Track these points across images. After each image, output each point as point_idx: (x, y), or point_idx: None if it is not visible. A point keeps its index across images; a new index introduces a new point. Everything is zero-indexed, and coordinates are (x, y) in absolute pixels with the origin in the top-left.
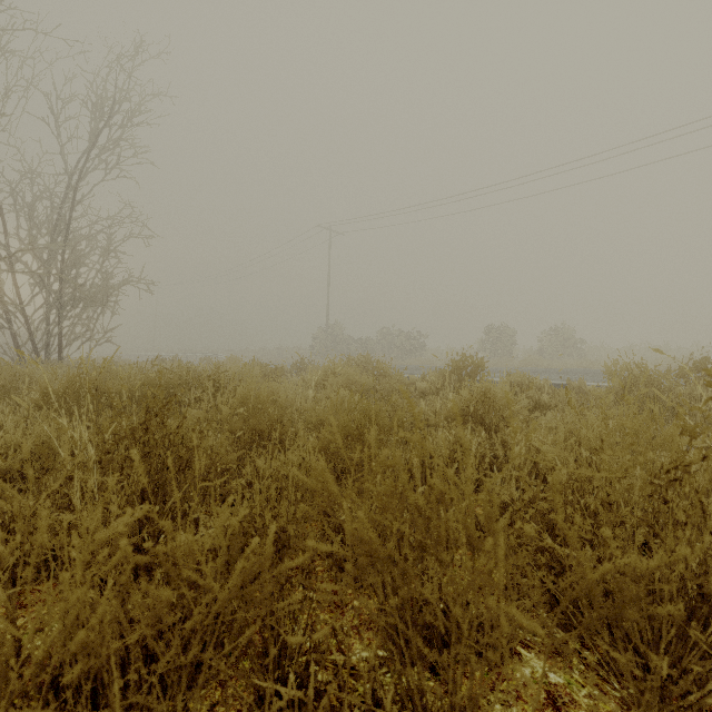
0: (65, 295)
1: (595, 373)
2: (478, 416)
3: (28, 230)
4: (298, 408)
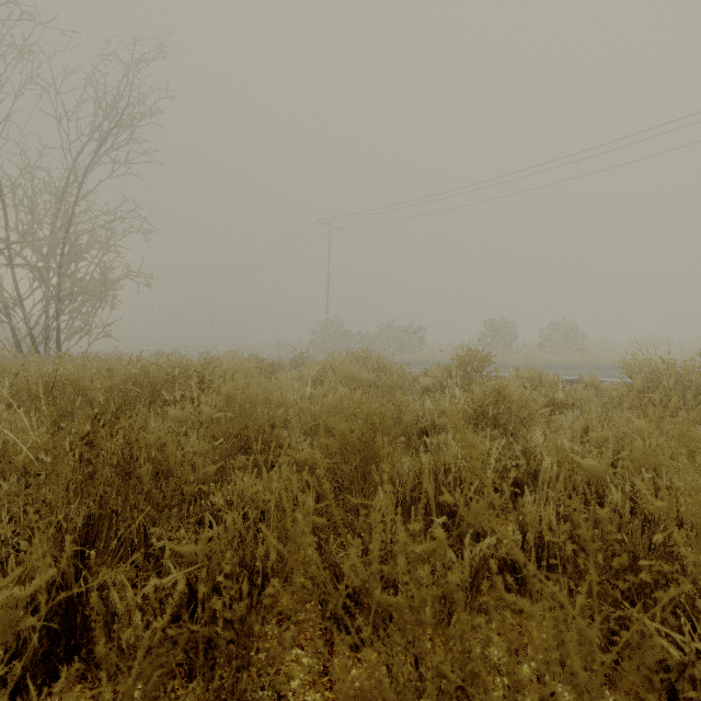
0: (64, 289)
1: (603, 368)
2: (491, 417)
3: (27, 225)
4: (293, 407)
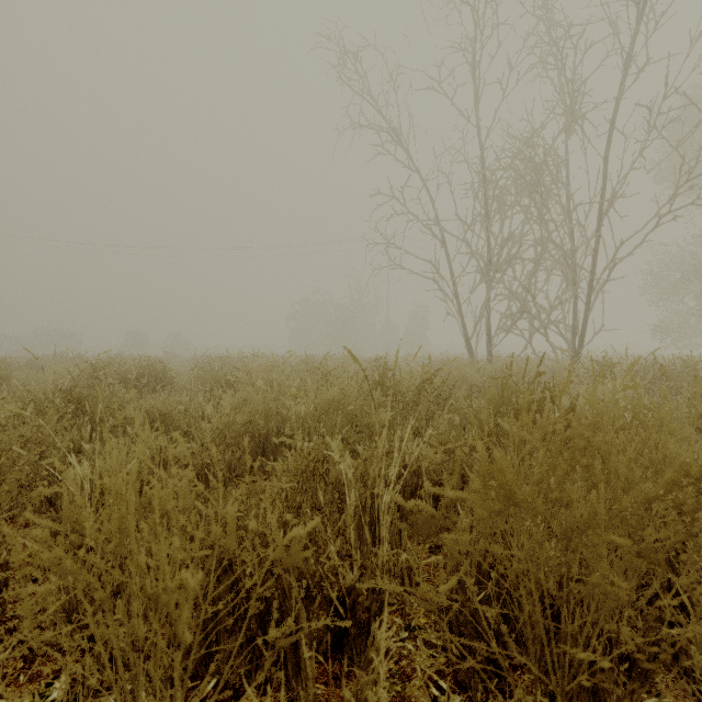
0: None
1: None
2: None
3: None
4: None
